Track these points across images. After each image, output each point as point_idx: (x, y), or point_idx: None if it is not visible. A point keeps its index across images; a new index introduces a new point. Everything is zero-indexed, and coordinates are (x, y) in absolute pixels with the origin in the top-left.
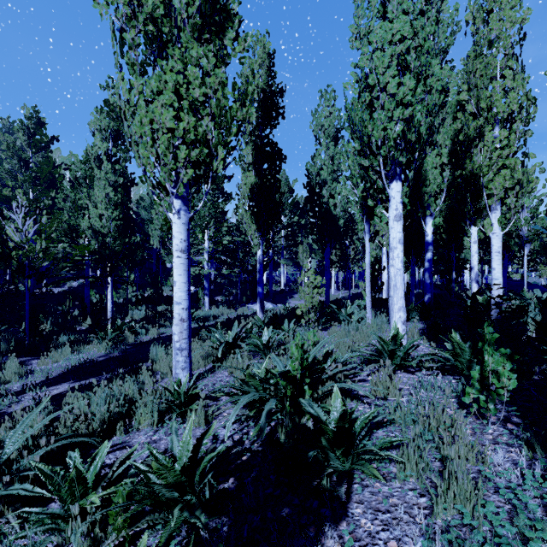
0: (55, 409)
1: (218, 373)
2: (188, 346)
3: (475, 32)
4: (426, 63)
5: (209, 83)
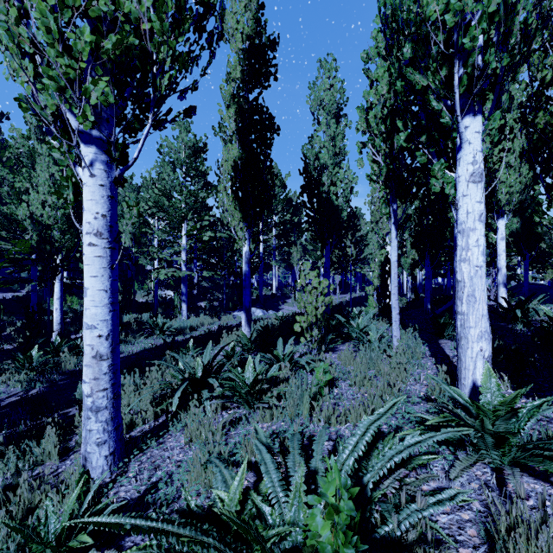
0: None
1: (171, 436)
2: (111, 402)
3: None
4: None
5: None
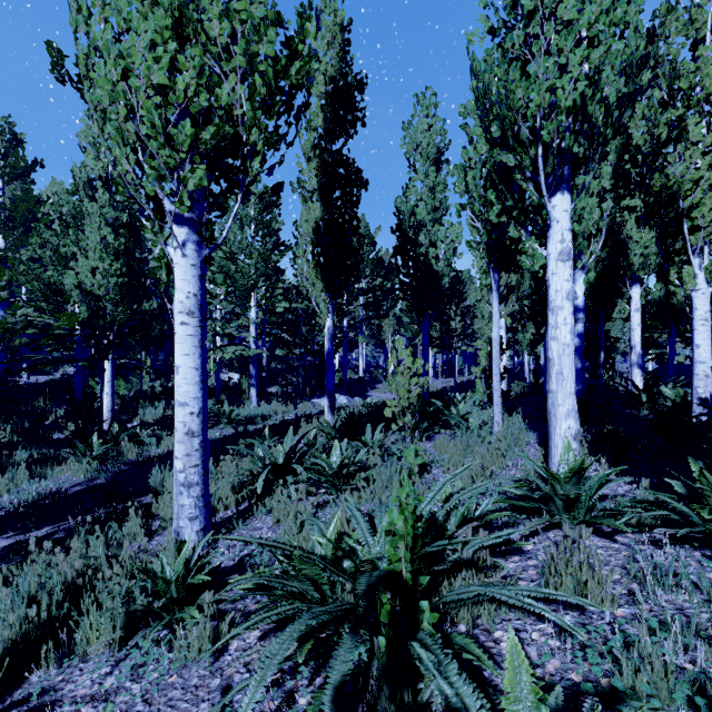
0: None
1: (256, 519)
2: (201, 478)
3: None
4: None
5: (234, 10)
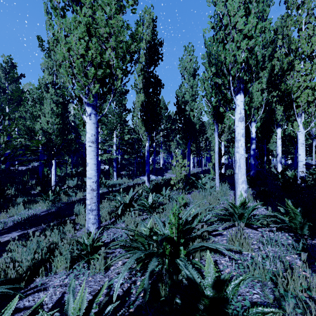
0: (2, 253)
1: (118, 224)
2: (97, 208)
3: (287, 0)
4: (262, 11)
5: (110, 23)
